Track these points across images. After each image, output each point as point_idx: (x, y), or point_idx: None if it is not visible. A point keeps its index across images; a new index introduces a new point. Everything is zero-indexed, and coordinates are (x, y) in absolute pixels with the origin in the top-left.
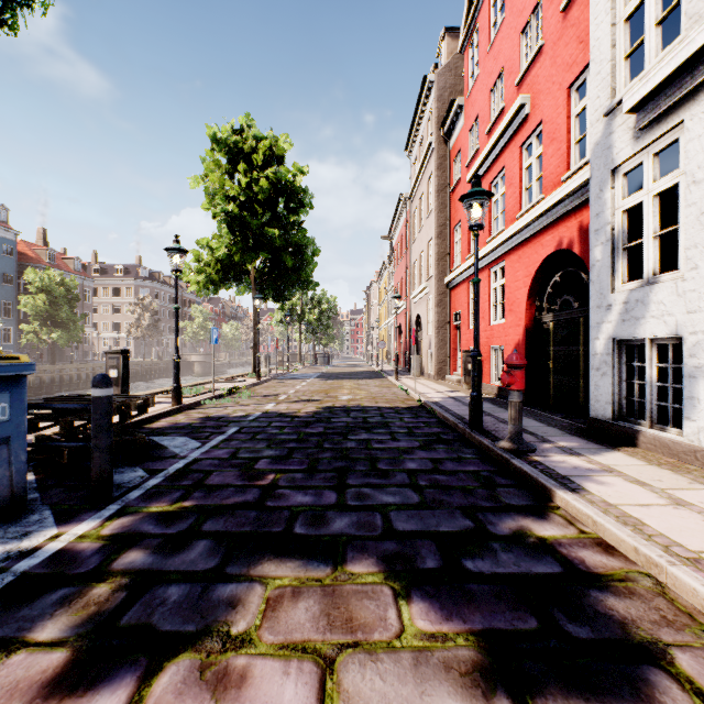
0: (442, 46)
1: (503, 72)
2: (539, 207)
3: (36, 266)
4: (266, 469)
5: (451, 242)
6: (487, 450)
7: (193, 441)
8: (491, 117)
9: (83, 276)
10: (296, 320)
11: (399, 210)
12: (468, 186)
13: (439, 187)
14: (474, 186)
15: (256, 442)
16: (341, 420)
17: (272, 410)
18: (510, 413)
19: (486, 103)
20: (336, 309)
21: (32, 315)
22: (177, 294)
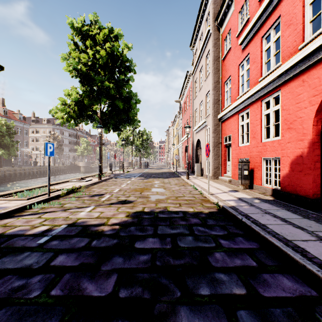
0: None
1: None
2: None
3: None
4: None
5: (222, 92)
6: None
7: None
8: None
9: (23, 122)
10: (130, 144)
11: (186, 82)
12: (237, 50)
13: (214, 58)
14: None
15: None
16: (146, 246)
17: (81, 220)
18: None
19: None
20: (151, 138)
21: None
22: None
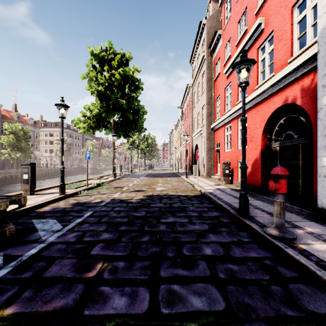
0: (209, 6)
1: (246, 10)
2: (272, 79)
3: (11, 122)
4: (98, 255)
5: (214, 107)
6: (258, 234)
7: (58, 224)
8: (238, 36)
9: (34, 127)
10: (136, 148)
11: (186, 93)
12: (224, 76)
13: (208, 78)
14: (243, 57)
15: (99, 225)
16: (156, 205)
17: (117, 198)
18: (276, 209)
19: (235, 30)
20: (155, 142)
21: (7, 145)
22: (62, 131)
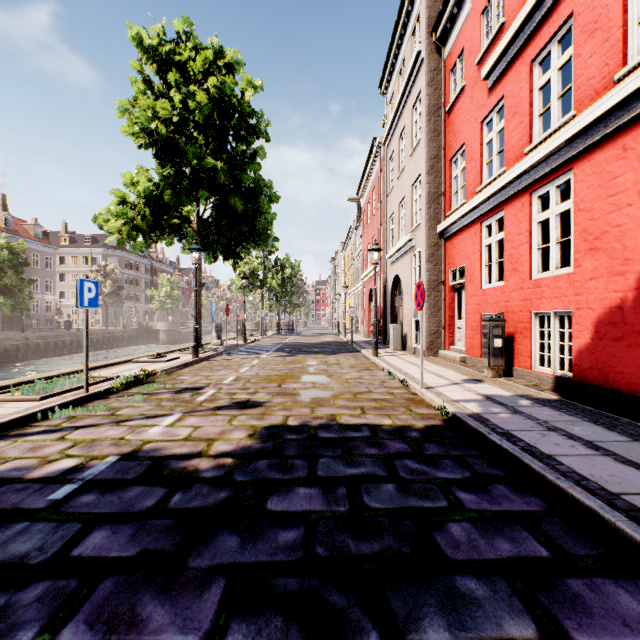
0: None
1: None
2: None
3: None
4: None
5: (446, 178)
6: None
7: None
8: None
9: (43, 243)
10: (258, 286)
11: (371, 161)
12: (479, 90)
13: (430, 109)
14: None
15: None
16: (292, 508)
17: (150, 446)
18: None
19: None
20: (300, 275)
21: None
22: None
